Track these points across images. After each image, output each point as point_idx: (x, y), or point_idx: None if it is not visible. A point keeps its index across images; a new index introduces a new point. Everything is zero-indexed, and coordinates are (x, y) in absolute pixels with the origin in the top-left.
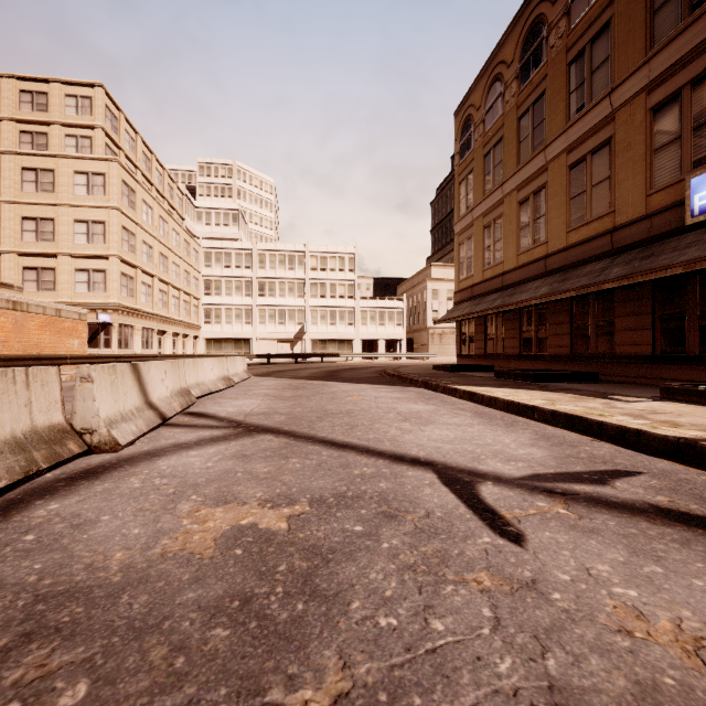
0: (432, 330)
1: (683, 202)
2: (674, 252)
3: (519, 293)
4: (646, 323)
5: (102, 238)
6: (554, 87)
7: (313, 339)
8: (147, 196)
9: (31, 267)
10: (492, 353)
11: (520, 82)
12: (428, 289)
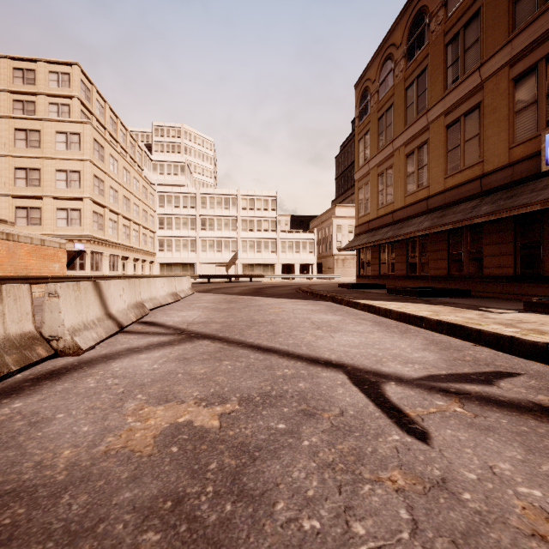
0: (337, 256)
1: (539, 153)
2: (532, 193)
3: (406, 227)
4: (509, 250)
5: (77, 184)
6: (434, 63)
7: (244, 263)
8: (113, 151)
9: (22, 207)
10: (384, 274)
11: (407, 60)
12: (333, 224)
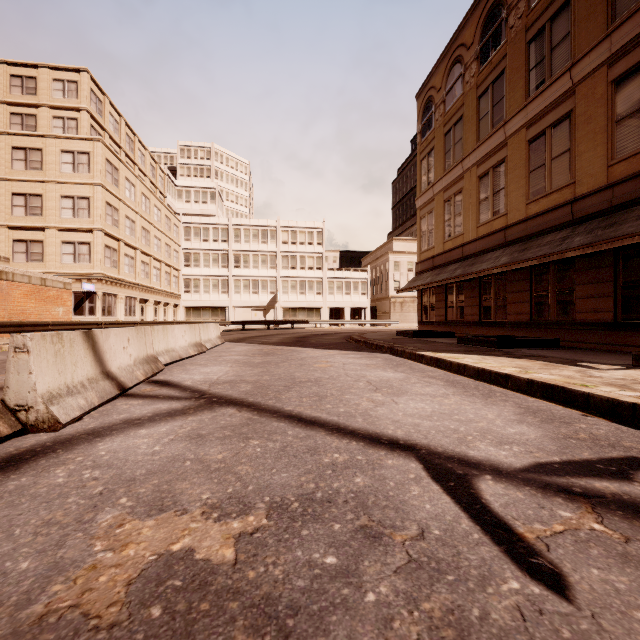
0: (394, 299)
1: None
2: (639, 220)
3: (479, 263)
4: (608, 291)
5: (86, 213)
6: (513, 66)
7: (284, 307)
8: (130, 175)
9: (20, 240)
10: (452, 320)
11: (479, 62)
12: (390, 261)
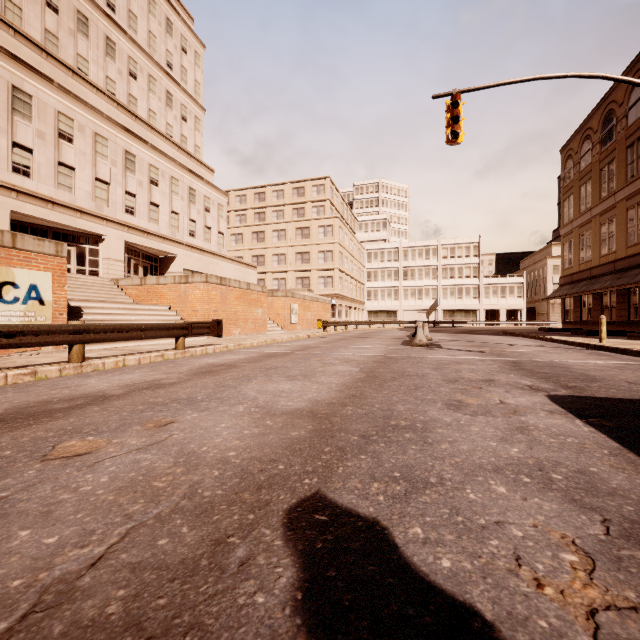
0: (553, 300)
1: None
2: None
3: (596, 284)
4: None
5: (331, 259)
6: (619, 158)
7: (444, 309)
8: (346, 230)
9: (299, 277)
10: (585, 320)
11: (601, 146)
12: (548, 265)
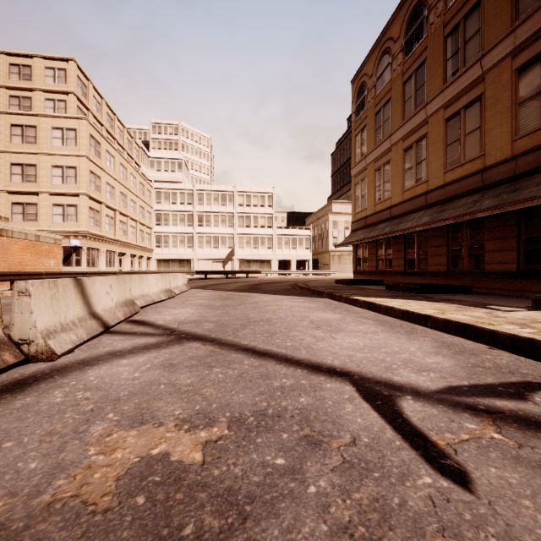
0: (333, 252)
1: None
2: (538, 186)
3: (404, 222)
4: (512, 246)
5: (73, 180)
6: (433, 56)
7: (240, 259)
8: (110, 148)
9: (18, 203)
10: (382, 270)
11: (405, 53)
12: (330, 221)
